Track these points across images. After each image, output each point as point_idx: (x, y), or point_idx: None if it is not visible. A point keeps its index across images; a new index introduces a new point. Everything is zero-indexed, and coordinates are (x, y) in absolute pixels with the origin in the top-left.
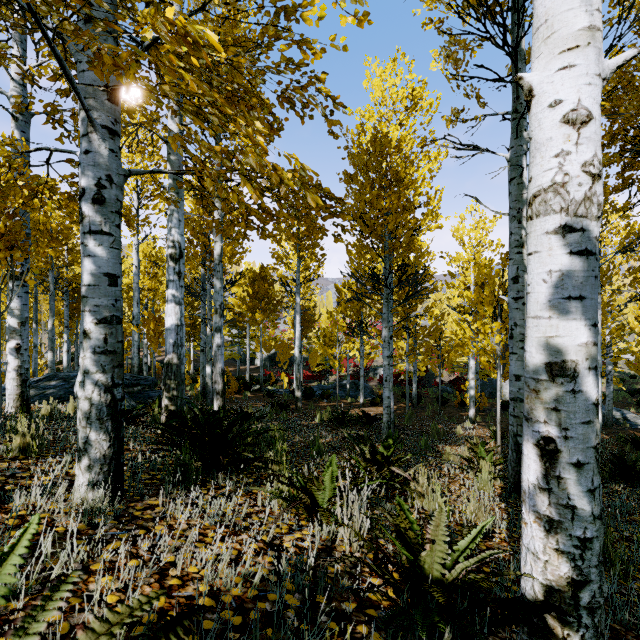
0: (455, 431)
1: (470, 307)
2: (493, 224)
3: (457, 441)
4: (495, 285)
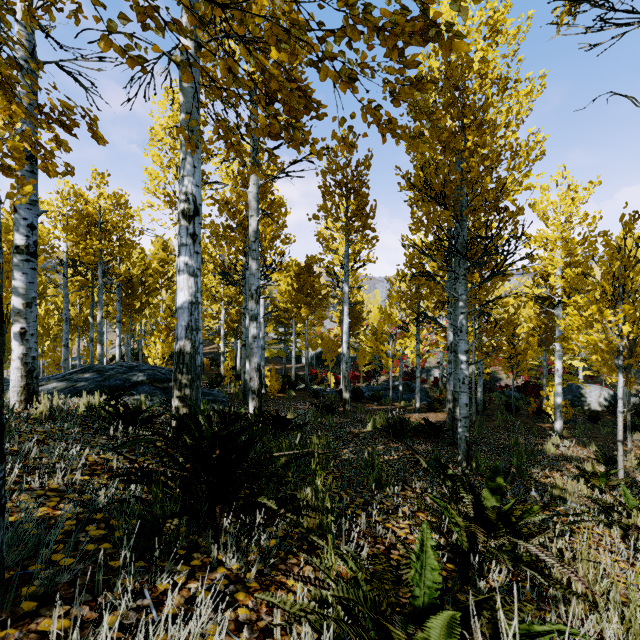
0: (543, 449)
1: (557, 296)
2: (589, 192)
3: (555, 465)
4: (614, 258)
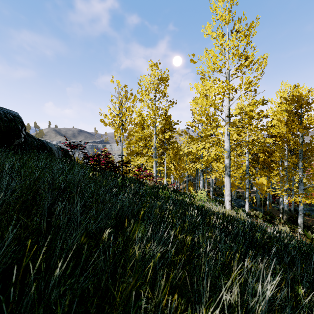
0: None
1: None
2: None
3: None
4: None
